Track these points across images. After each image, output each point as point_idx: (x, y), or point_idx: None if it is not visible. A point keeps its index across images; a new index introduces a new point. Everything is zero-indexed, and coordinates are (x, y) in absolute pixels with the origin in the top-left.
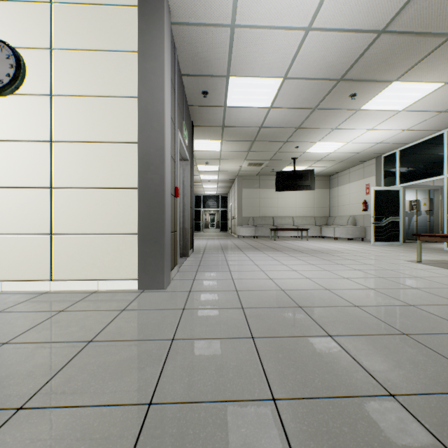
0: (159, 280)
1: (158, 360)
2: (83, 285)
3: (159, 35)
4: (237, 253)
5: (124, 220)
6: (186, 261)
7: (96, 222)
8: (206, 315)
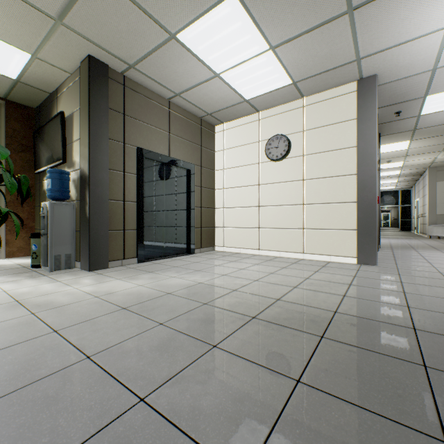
0: (371, 259)
1: (397, 285)
2: (321, 258)
3: (371, 105)
4: (433, 251)
5: (346, 221)
6: (378, 253)
7: (329, 223)
8: (418, 278)
